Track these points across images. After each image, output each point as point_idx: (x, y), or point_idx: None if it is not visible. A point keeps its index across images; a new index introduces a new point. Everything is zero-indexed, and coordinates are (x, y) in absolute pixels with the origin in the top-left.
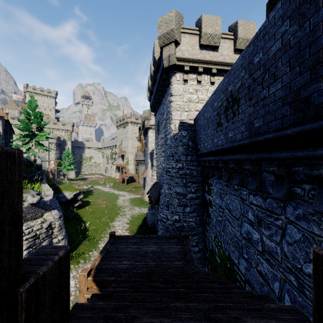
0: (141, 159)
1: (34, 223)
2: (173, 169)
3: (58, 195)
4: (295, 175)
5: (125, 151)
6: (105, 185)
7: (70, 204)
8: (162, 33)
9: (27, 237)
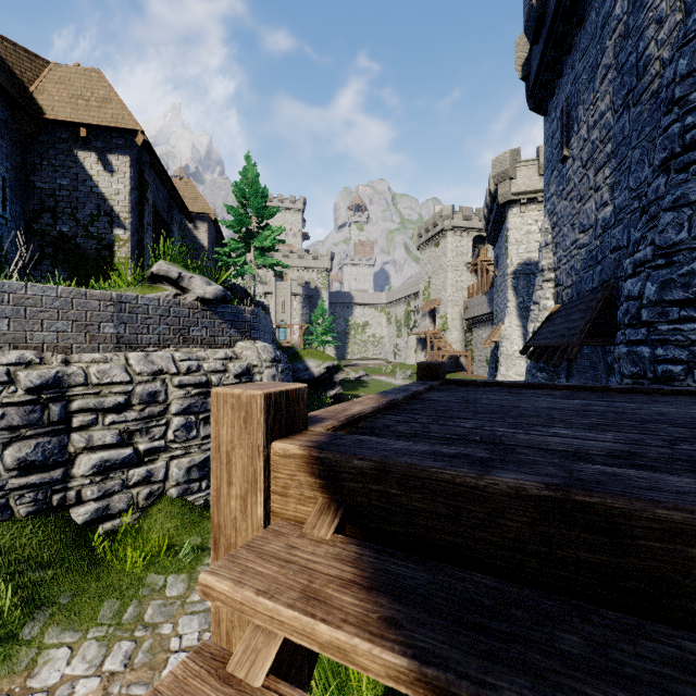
0: (479, 313)
1: (208, 354)
2: None
3: (295, 365)
4: None
5: (439, 299)
6: (394, 376)
7: (319, 389)
8: None
9: (183, 382)
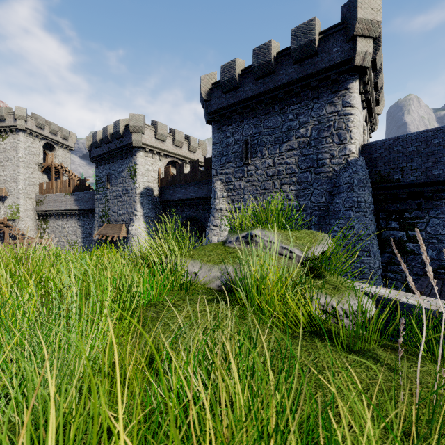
0: (61, 208)
1: None
2: (367, 203)
3: None
4: None
5: (7, 189)
6: None
7: None
8: (366, 18)
9: None
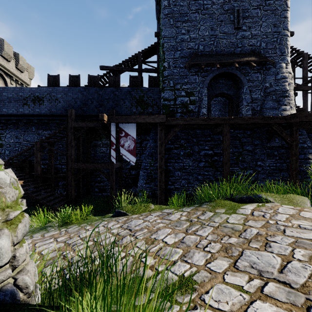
0: None
1: None
2: None
3: None
4: (62, 124)
5: None
6: None
7: None
8: None
9: None
